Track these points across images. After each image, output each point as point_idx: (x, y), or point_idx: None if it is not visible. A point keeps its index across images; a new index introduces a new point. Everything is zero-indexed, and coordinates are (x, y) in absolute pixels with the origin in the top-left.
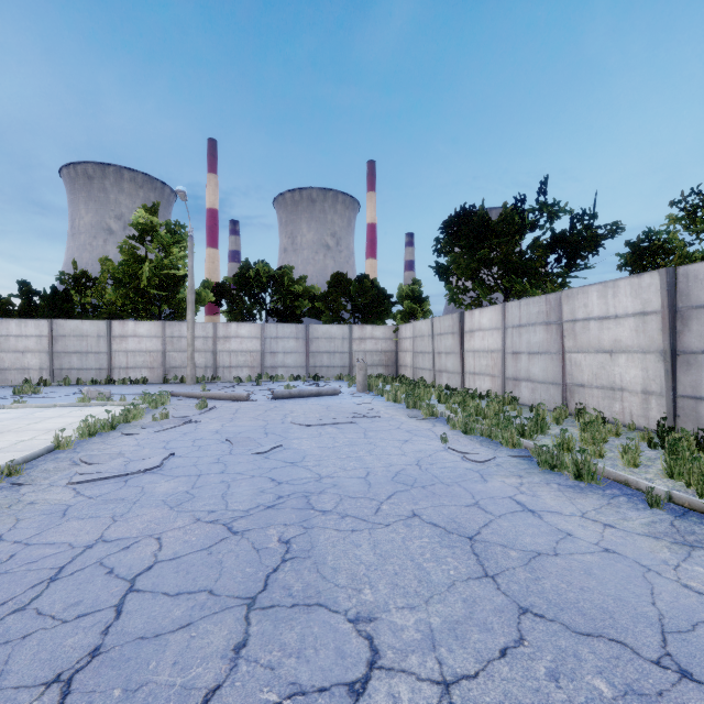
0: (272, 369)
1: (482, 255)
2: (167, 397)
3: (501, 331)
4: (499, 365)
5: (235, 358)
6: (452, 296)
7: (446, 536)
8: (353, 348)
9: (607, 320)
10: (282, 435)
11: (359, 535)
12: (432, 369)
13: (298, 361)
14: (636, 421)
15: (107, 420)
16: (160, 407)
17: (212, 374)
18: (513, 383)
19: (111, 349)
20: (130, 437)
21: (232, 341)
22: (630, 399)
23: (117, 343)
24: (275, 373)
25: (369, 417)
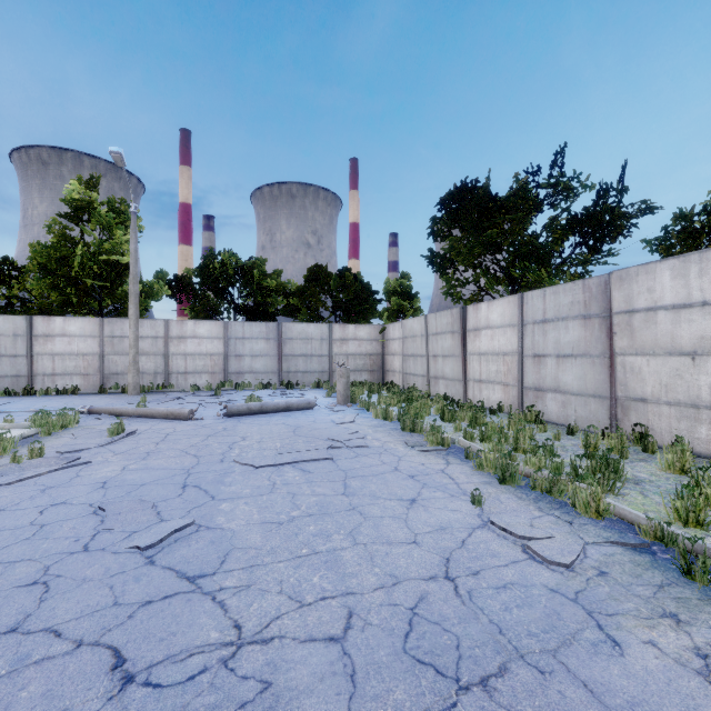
0: (237, 375)
1: (489, 237)
2: (75, 417)
3: (517, 329)
4: (515, 371)
5: (192, 362)
6: (449, 289)
7: None
8: (333, 350)
9: (688, 309)
10: (208, 489)
11: None
12: (426, 374)
13: (269, 365)
14: None
15: None
16: (57, 432)
17: (163, 382)
18: (534, 394)
19: (32, 351)
20: None
21: (188, 342)
22: None
23: (40, 344)
24: (241, 380)
25: (351, 447)
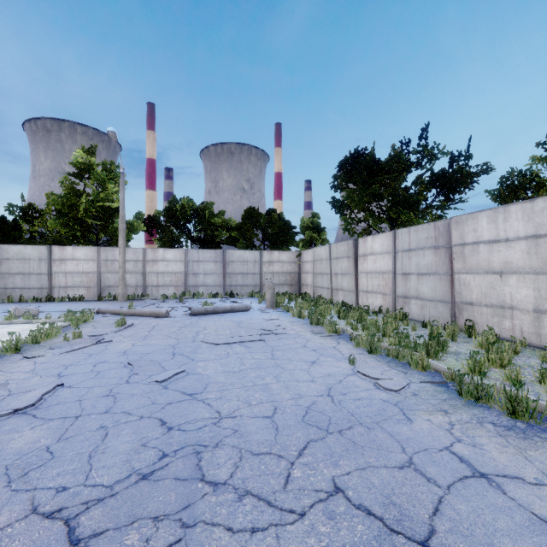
0: (194, 287)
1: (373, 190)
2: (91, 315)
3: (391, 255)
4: (390, 285)
5: (162, 278)
6: (347, 226)
7: (388, 541)
8: (263, 270)
9: (497, 243)
10: (189, 355)
11: (261, 542)
12: (330, 287)
13: (216, 281)
14: (527, 338)
15: (10, 342)
16: (81, 324)
17: (142, 292)
18: (403, 300)
19: (51, 270)
20: (30, 360)
21: (159, 264)
22: (521, 317)
23: (56, 266)
24: (197, 291)
25: (276, 334)
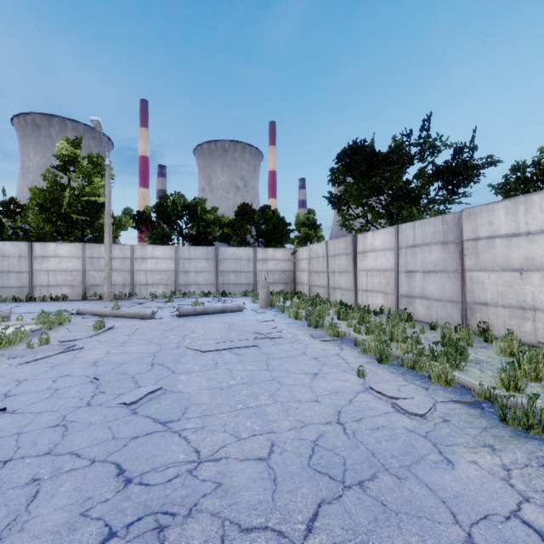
0: (185, 286)
1: (373, 183)
2: (68, 316)
3: (394, 251)
4: (393, 283)
5: (151, 276)
6: (344, 222)
7: None
8: (257, 268)
9: (517, 237)
10: (170, 366)
11: None
12: (327, 286)
13: (208, 279)
14: None
15: None
16: (56, 327)
17: (130, 291)
18: (406, 300)
19: (33, 268)
20: None
21: (148, 261)
22: None
23: (38, 263)
24: (188, 290)
25: (271, 338)
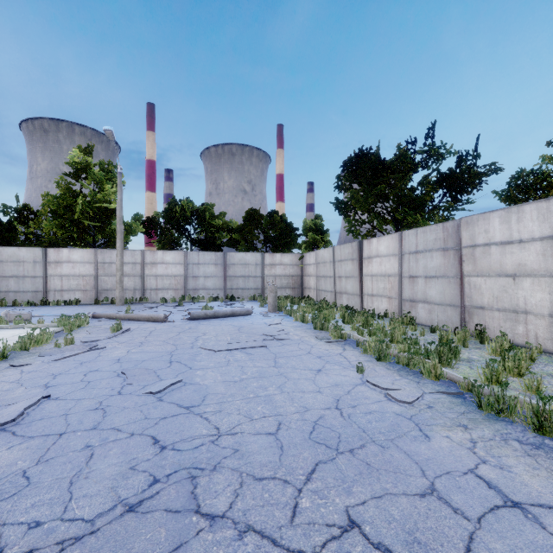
0: (194, 291)
1: (379, 190)
2: (85, 319)
3: (398, 257)
4: (396, 288)
5: (161, 281)
6: (351, 227)
7: None
8: (265, 272)
9: (510, 245)
10: (187, 363)
11: None
12: (333, 290)
13: (217, 284)
14: (542, 344)
15: None
16: (75, 329)
17: (140, 296)
18: (409, 304)
19: (47, 273)
20: (17, 369)
21: (158, 267)
22: (536, 322)
23: (52, 268)
24: (197, 294)
25: (279, 339)
